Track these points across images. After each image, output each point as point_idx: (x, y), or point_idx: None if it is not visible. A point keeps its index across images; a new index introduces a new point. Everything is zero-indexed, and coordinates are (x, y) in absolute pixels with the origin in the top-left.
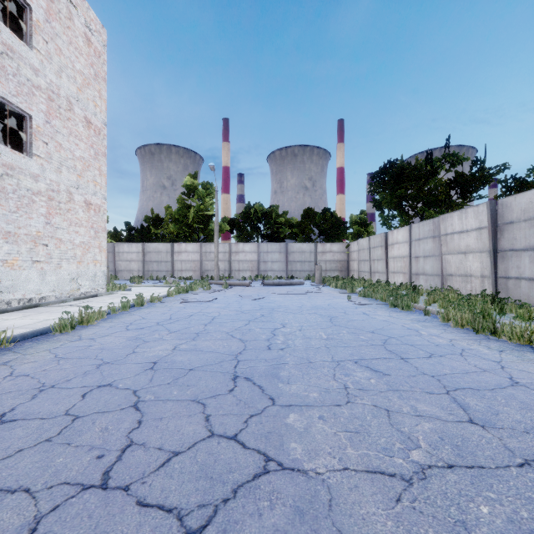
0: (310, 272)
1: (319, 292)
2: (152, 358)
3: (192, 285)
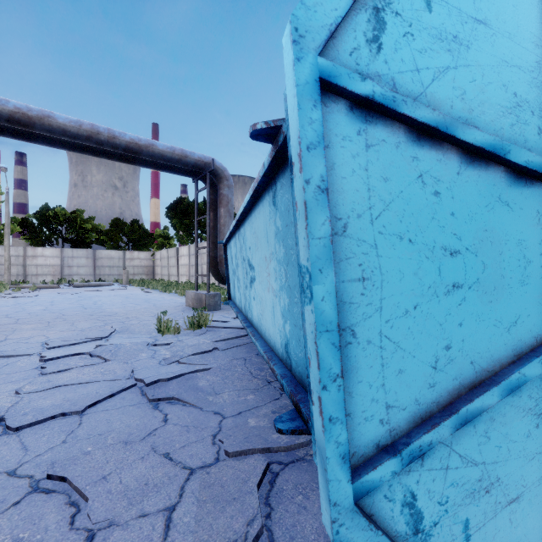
0: (119, 276)
1: (125, 289)
2: (40, 309)
3: None
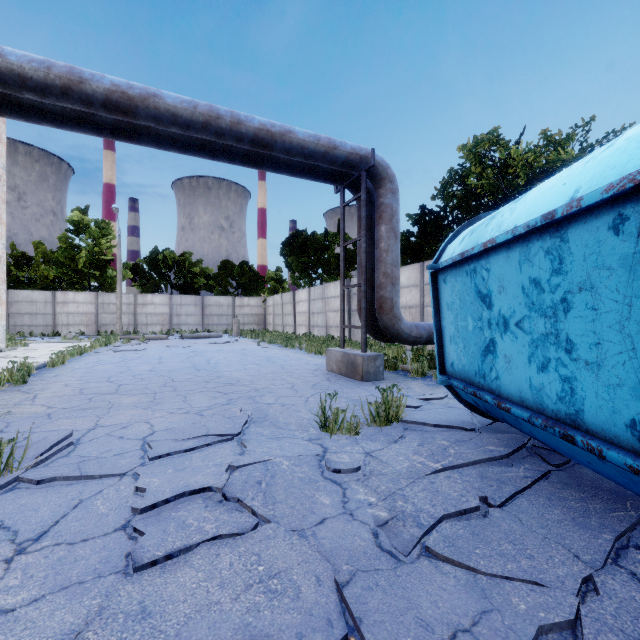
0: (228, 326)
1: (237, 342)
2: (147, 369)
3: (110, 339)
